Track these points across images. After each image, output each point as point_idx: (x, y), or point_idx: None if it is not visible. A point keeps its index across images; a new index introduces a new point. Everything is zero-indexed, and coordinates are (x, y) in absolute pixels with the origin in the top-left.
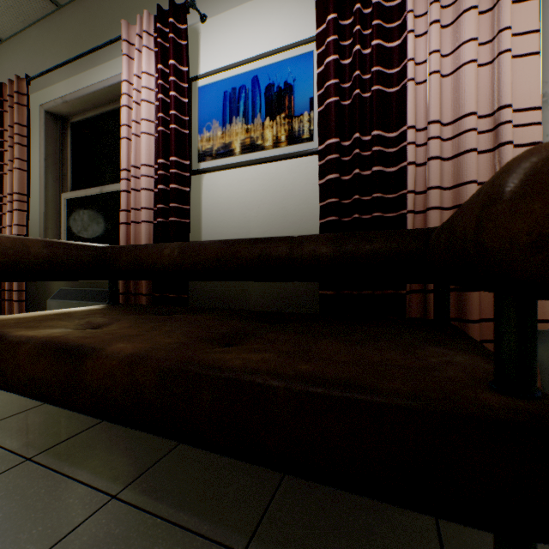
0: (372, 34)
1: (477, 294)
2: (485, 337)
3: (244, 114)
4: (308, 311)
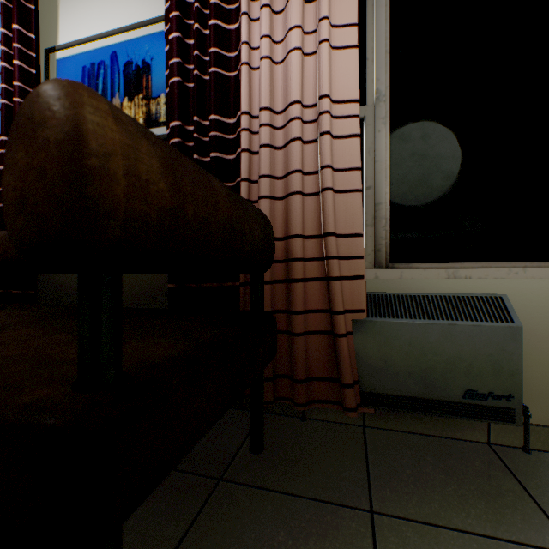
0: (210, 13)
1: (301, 285)
2: (312, 328)
3: (103, 92)
4: (166, 307)
